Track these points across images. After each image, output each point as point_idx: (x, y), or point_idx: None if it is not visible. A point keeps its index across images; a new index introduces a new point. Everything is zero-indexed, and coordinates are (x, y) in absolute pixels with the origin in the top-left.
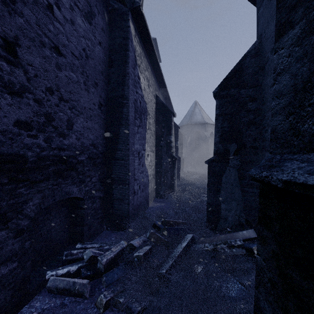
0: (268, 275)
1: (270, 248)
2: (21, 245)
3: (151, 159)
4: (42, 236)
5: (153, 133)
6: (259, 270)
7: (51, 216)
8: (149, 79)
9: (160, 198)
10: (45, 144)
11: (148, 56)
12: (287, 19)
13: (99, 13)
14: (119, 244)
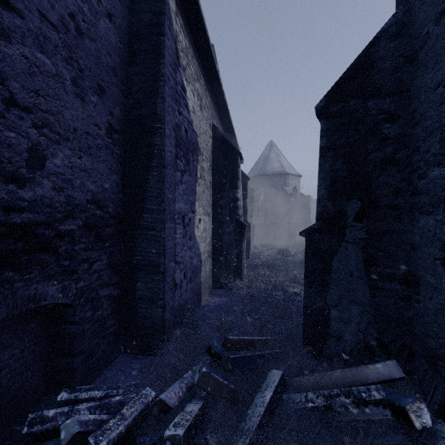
0: None
1: None
2: None
3: (205, 226)
4: None
5: (209, 185)
6: None
7: None
8: (202, 96)
9: (219, 289)
10: None
11: (201, 57)
12: None
13: None
14: (140, 396)
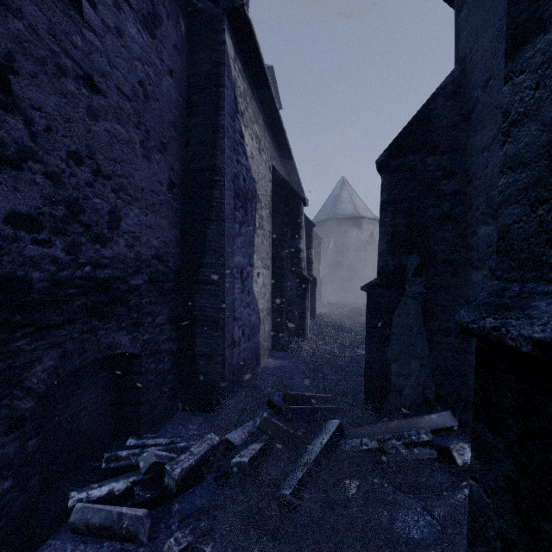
0: (497, 525)
1: (501, 471)
2: (19, 446)
3: (264, 281)
4: (62, 425)
5: (268, 235)
6: (476, 511)
7: (80, 388)
8: (261, 138)
9: (280, 352)
10: (67, 258)
11: (259, 96)
12: (533, 13)
13: (169, 18)
14: (205, 439)
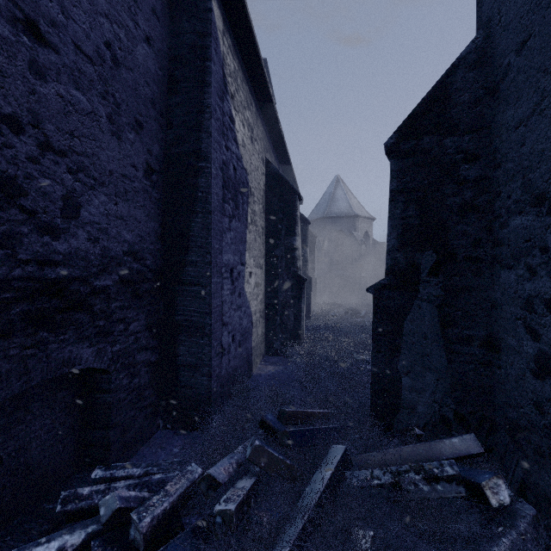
0: None
1: None
2: None
3: (257, 281)
4: (3, 463)
5: (261, 232)
6: None
7: (30, 413)
8: (254, 126)
9: (274, 356)
10: None
11: (252, 80)
12: None
13: None
14: (185, 473)
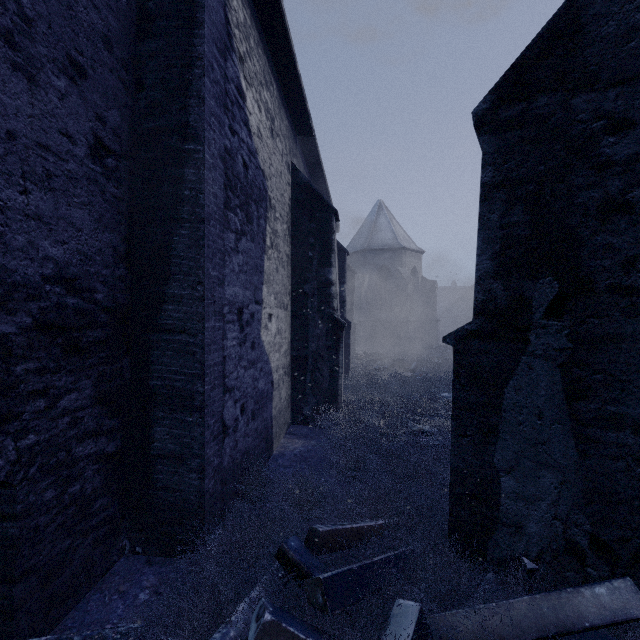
0: None
1: None
2: None
3: (279, 326)
4: None
5: (286, 261)
6: None
7: None
8: (275, 116)
9: (302, 426)
10: None
11: (272, 50)
12: None
13: None
14: None
